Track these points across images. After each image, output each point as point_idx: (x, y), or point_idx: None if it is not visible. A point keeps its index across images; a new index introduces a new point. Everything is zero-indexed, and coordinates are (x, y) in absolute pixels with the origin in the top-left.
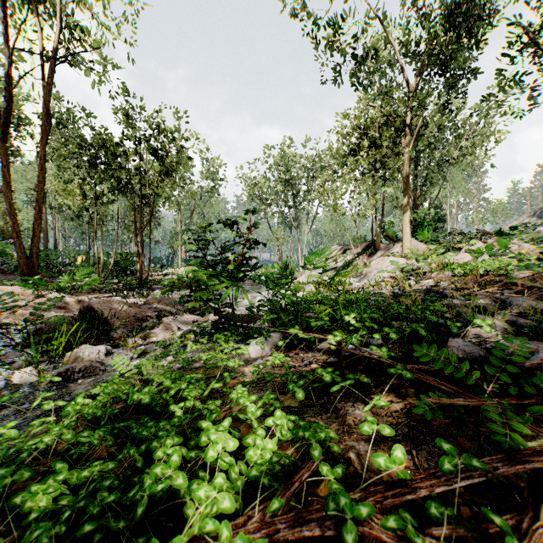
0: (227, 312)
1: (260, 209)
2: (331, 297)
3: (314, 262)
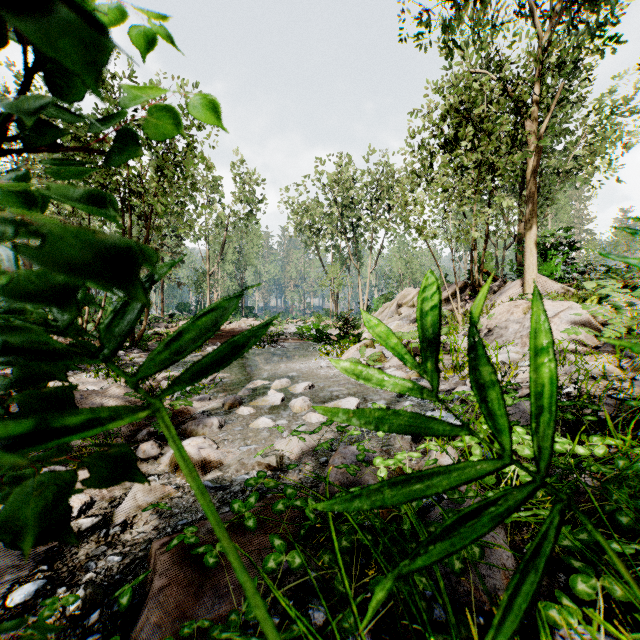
0: (204, 458)
1: (311, 241)
2: (568, 448)
3: (381, 309)
